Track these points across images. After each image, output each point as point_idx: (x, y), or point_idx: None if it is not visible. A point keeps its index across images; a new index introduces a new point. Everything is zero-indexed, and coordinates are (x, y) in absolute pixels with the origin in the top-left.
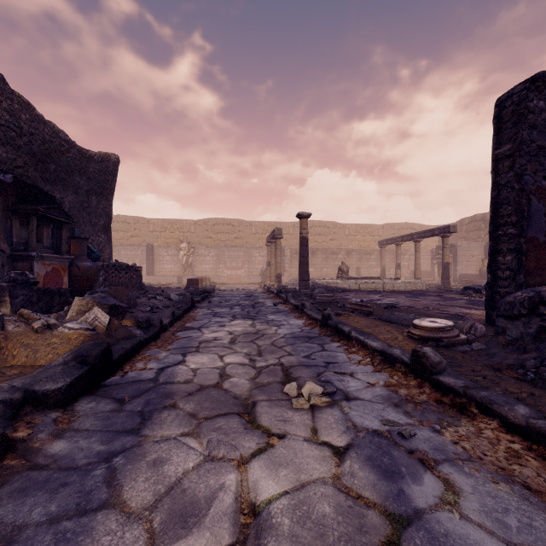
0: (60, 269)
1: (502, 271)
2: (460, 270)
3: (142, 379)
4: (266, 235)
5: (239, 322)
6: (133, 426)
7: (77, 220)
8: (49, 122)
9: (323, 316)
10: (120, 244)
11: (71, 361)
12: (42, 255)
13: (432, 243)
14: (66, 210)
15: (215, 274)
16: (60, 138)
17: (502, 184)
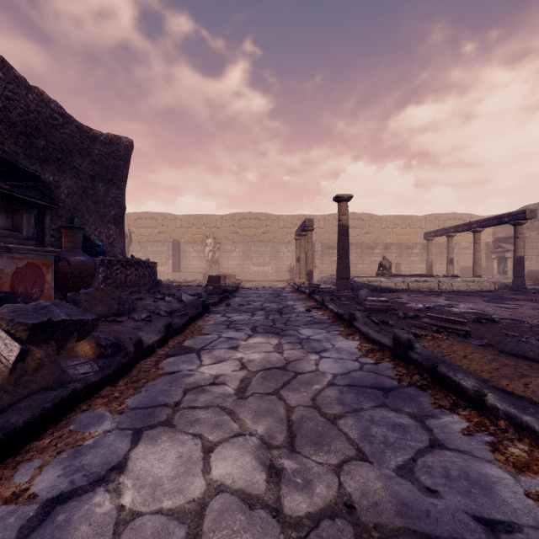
0: (41, 264)
1: None
2: (528, 265)
3: None
4: (295, 229)
5: (259, 340)
6: None
7: (78, 209)
8: (35, 88)
9: (398, 343)
10: (147, 240)
11: None
12: (7, 246)
13: (484, 235)
14: (64, 196)
15: (241, 270)
16: (52, 109)
17: None
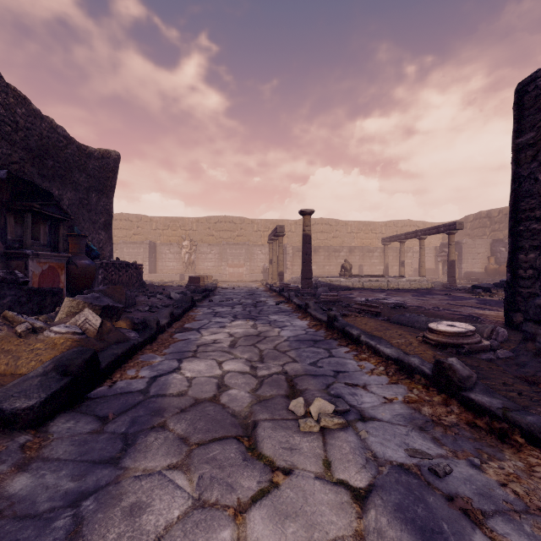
0: (57, 267)
1: (524, 270)
2: (465, 267)
3: (131, 390)
4: (268, 232)
5: (240, 322)
6: (113, 453)
7: (76, 217)
8: (47, 117)
9: (329, 318)
10: (123, 242)
11: (51, 371)
12: (37, 253)
13: (435, 240)
14: (65, 207)
15: (217, 271)
16: (59, 134)
17: (523, 176)
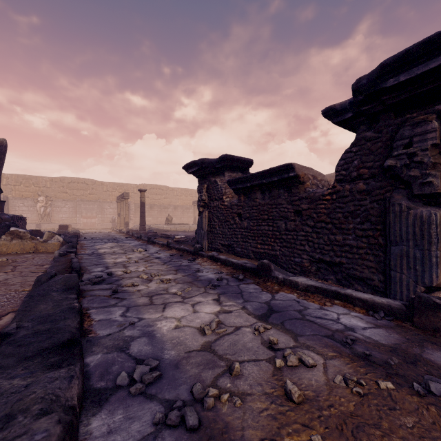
0: None
1: None
2: None
3: (89, 253)
4: (115, 192)
5: (110, 243)
6: (98, 256)
7: None
8: None
9: (148, 238)
10: None
11: (69, 247)
12: None
13: None
14: None
15: (71, 222)
16: None
17: None
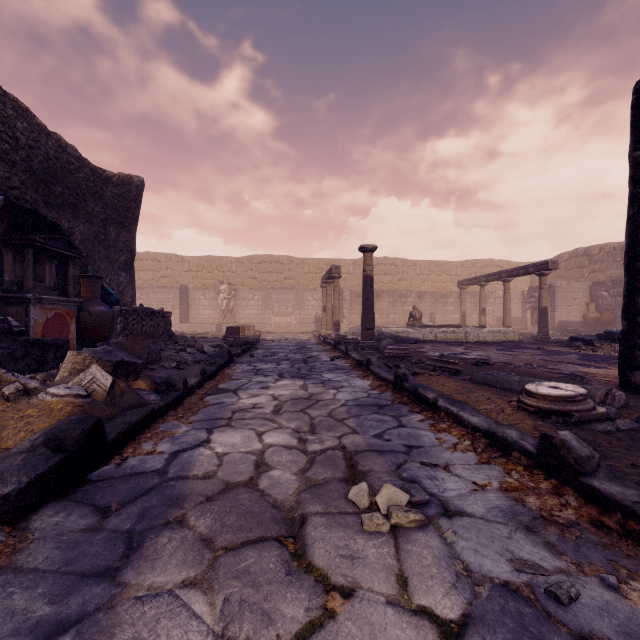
0: (66, 314)
1: None
2: (559, 316)
3: (144, 470)
4: (321, 274)
5: (286, 382)
6: (110, 562)
7: (91, 255)
8: (54, 133)
9: (397, 377)
10: (149, 286)
11: (39, 446)
12: (40, 297)
13: (522, 284)
14: (77, 243)
15: (260, 321)
16: (69, 154)
17: None
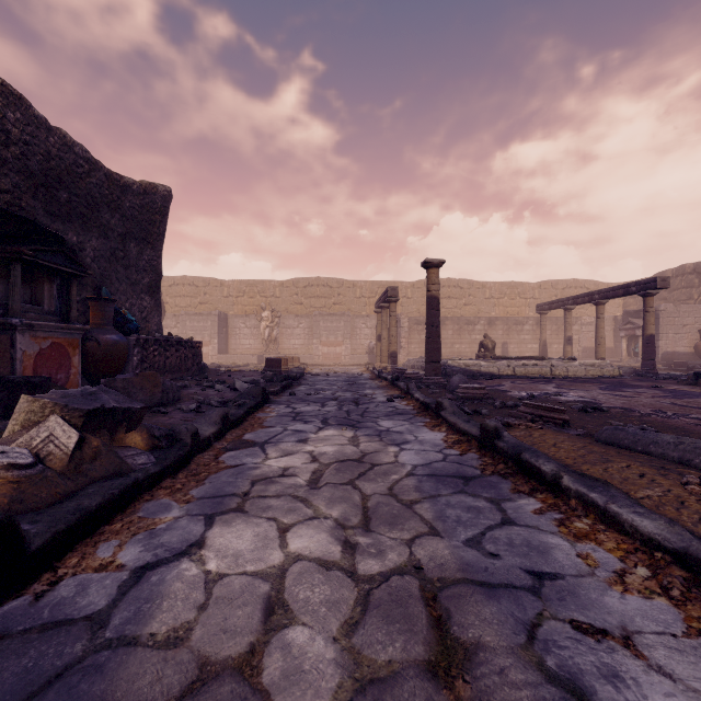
0: (67, 344)
1: None
2: (663, 346)
3: (72, 614)
4: (375, 299)
5: (331, 432)
6: None
7: (106, 275)
8: (57, 129)
9: (485, 432)
10: (185, 313)
11: None
12: (30, 323)
13: (613, 308)
14: (89, 260)
15: (307, 352)
16: (77, 154)
17: None
